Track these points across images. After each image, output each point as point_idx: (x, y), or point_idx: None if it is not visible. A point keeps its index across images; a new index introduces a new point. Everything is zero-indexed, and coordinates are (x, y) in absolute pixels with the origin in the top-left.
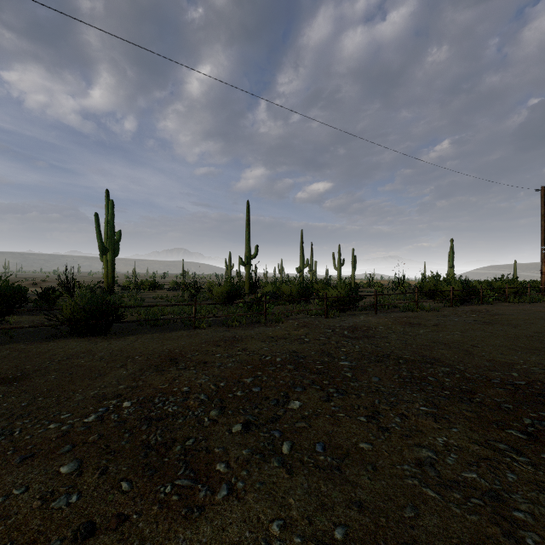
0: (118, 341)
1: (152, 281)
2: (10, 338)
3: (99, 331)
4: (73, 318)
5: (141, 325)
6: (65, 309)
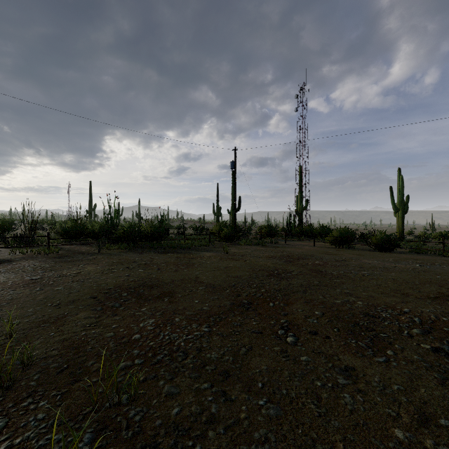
0: (395, 254)
1: (444, 232)
2: (353, 249)
3: (387, 250)
4: (376, 243)
5: (410, 252)
6: (373, 239)
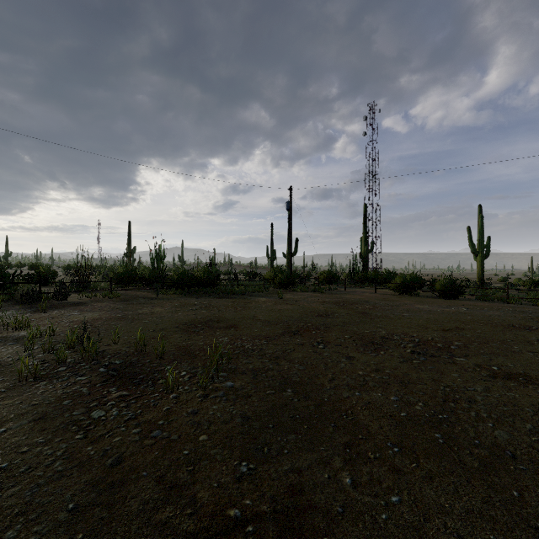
0: (457, 301)
1: (538, 279)
2: (417, 296)
3: (451, 297)
4: (440, 290)
5: (477, 299)
6: (437, 286)
